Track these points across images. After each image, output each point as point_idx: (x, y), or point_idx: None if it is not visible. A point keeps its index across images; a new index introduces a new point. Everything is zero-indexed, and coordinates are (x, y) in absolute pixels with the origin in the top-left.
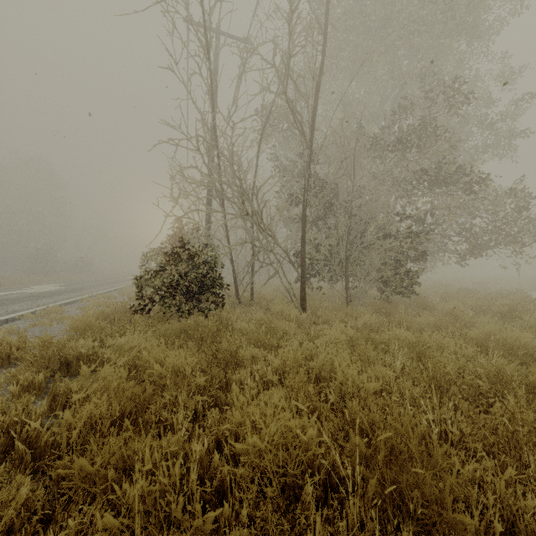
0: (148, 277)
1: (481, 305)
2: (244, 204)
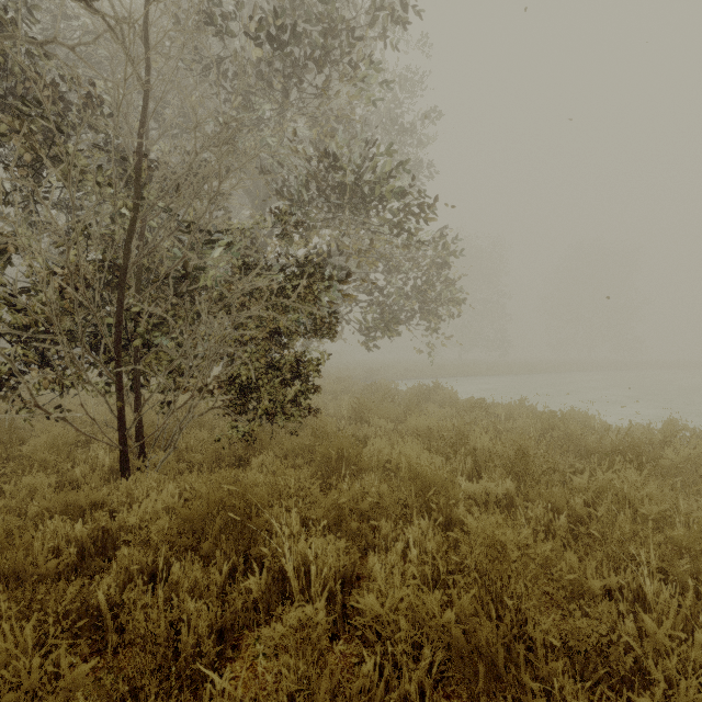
0: None
1: (446, 435)
2: None
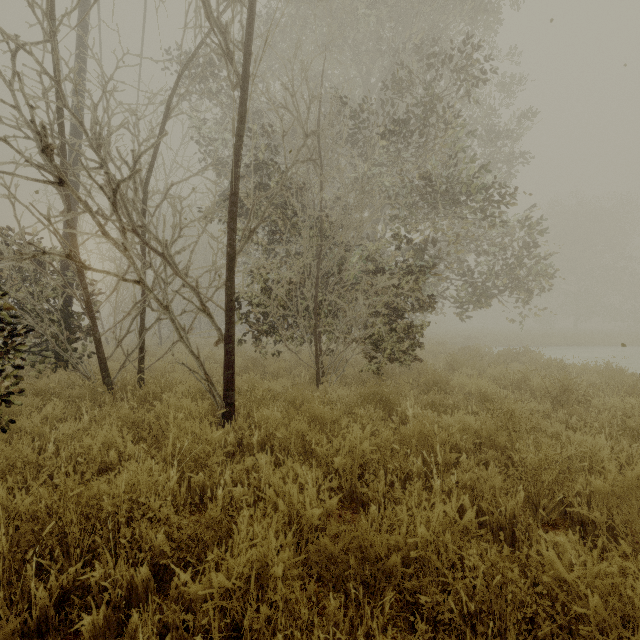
0: None
1: (513, 378)
2: (49, 155)
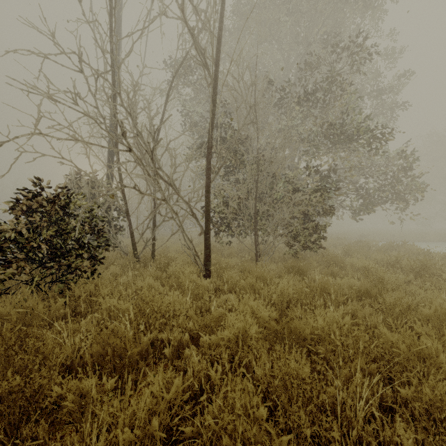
0: None
1: (389, 260)
2: (125, 137)
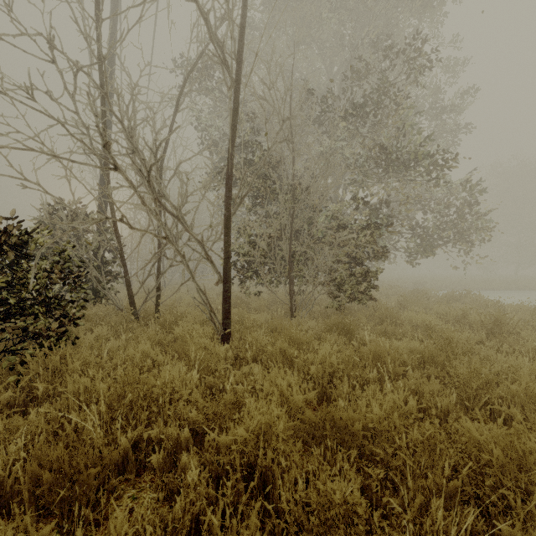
0: None
1: (454, 314)
2: (108, 149)
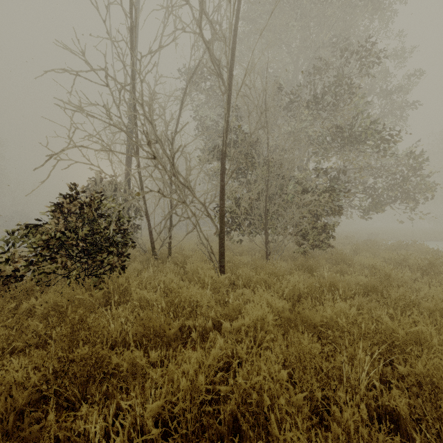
0: (23, 234)
1: (396, 258)
2: (150, 146)
